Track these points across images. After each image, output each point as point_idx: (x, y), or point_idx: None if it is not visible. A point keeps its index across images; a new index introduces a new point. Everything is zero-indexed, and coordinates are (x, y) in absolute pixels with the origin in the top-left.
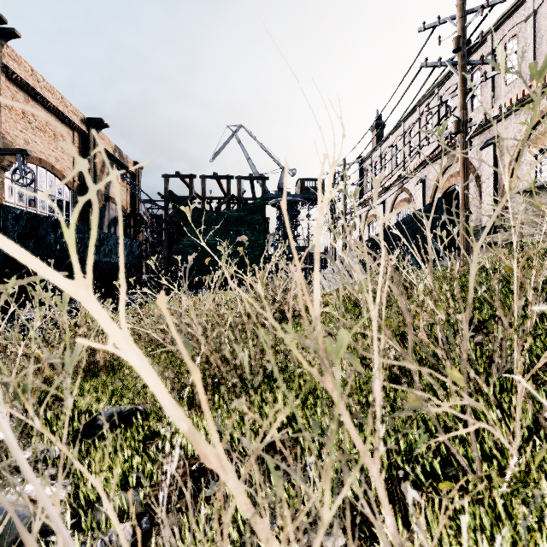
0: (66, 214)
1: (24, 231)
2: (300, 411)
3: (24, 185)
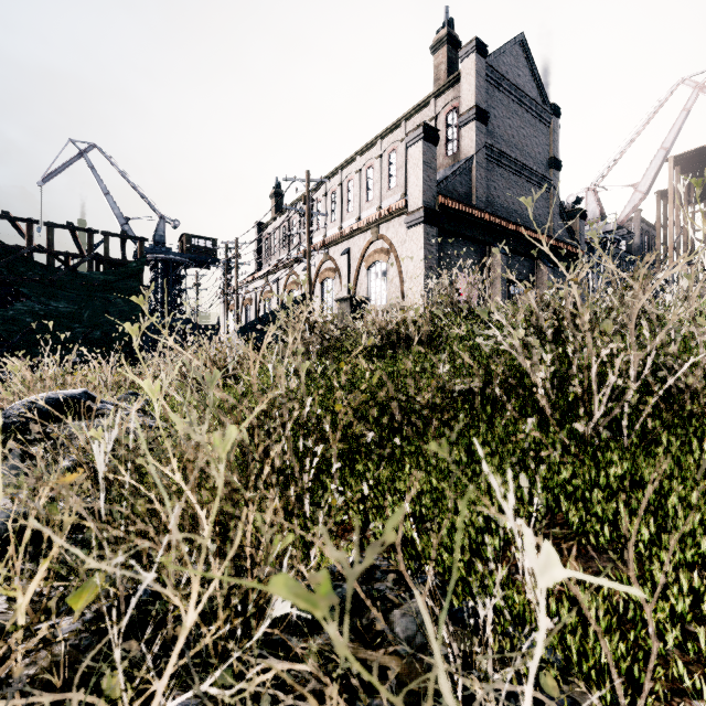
0: None
1: None
2: None
3: None
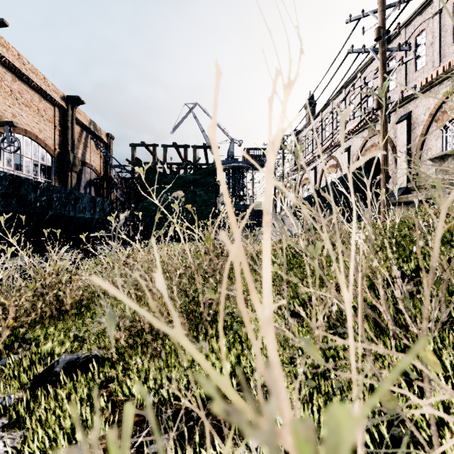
0: (48, 177)
1: (7, 190)
2: (245, 360)
3: (11, 152)
